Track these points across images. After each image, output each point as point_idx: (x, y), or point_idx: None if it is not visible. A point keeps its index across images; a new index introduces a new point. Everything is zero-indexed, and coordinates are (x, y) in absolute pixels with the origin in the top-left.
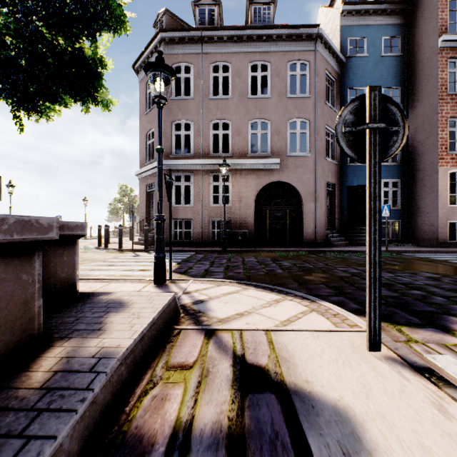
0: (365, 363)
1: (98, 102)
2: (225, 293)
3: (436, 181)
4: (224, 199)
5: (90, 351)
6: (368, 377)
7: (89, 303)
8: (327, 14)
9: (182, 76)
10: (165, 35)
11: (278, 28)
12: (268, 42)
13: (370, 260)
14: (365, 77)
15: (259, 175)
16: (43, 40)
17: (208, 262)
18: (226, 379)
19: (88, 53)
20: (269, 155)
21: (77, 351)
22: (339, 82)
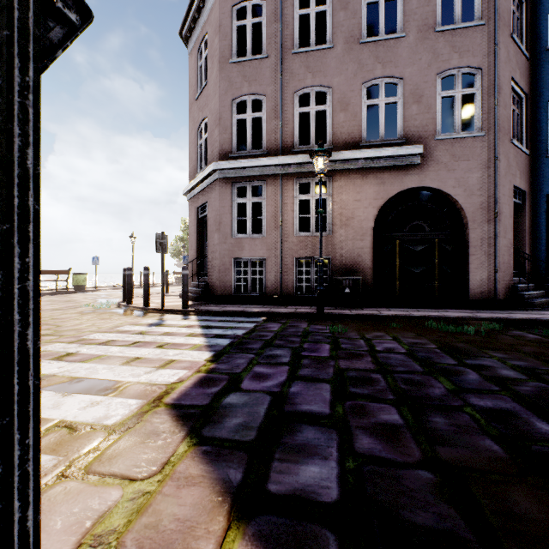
0: None
1: None
2: None
3: None
4: (320, 218)
5: None
6: None
7: None
8: None
9: (248, 23)
10: None
11: None
12: None
13: None
14: None
15: (382, 178)
16: None
17: (286, 352)
18: None
19: None
20: (401, 140)
21: None
22: (531, 5)
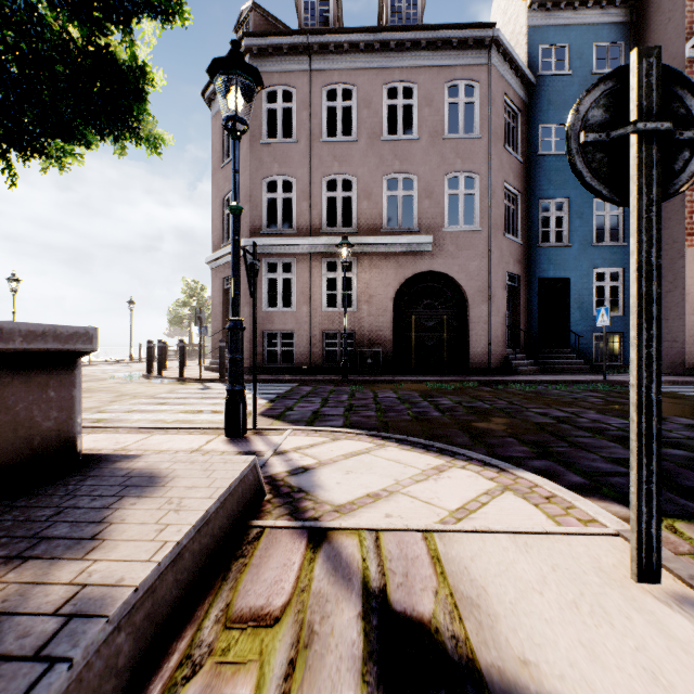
0: (638, 614)
1: (139, 139)
2: (346, 454)
3: (682, 269)
4: (345, 299)
5: (54, 597)
6: (656, 652)
7: (94, 476)
8: (506, 10)
9: (278, 107)
10: (252, 42)
11: (429, 29)
12: (413, 52)
13: (640, 399)
14: (566, 107)
15: (400, 261)
16: (42, 27)
17: (318, 399)
18: (348, 655)
19: (122, 55)
20: (416, 230)
21: (26, 596)
22: (526, 115)
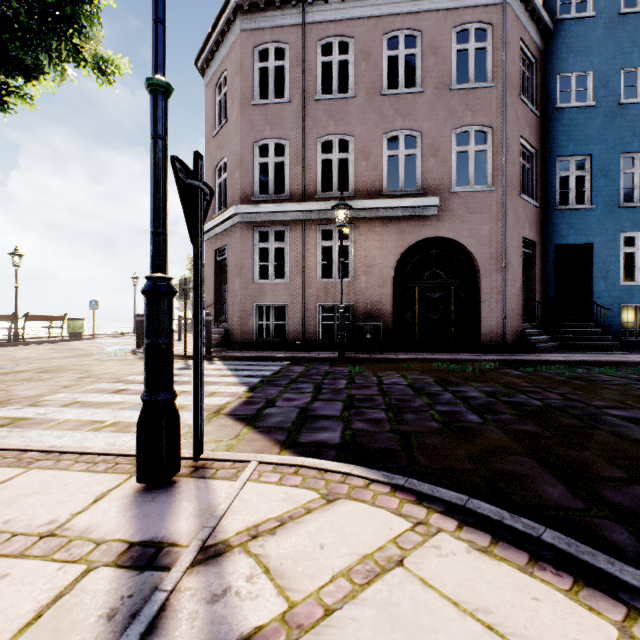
0: None
1: (83, 59)
2: (353, 570)
3: None
4: (341, 267)
5: None
6: None
7: None
8: None
9: (270, 66)
10: None
11: None
12: None
13: None
14: (589, 53)
15: (402, 227)
16: None
17: (309, 386)
18: None
19: None
20: (419, 191)
21: None
22: (541, 65)
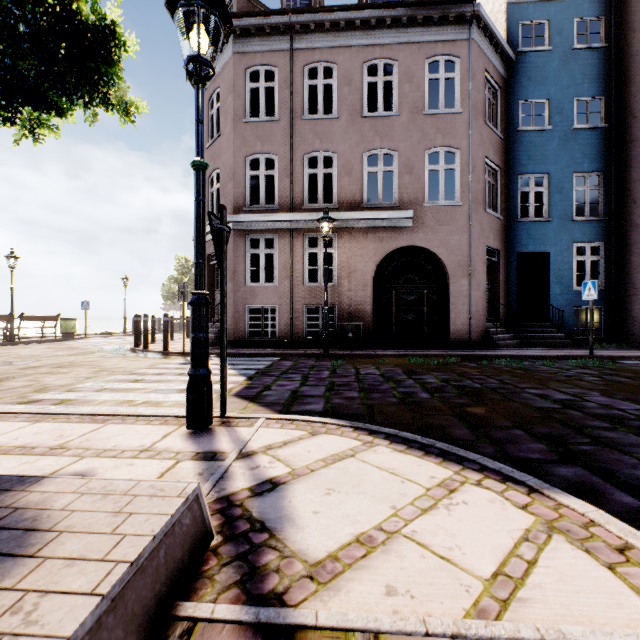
0: None
1: (111, 105)
2: (326, 459)
3: None
4: (326, 273)
5: None
6: None
7: None
8: None
9: (261, 86)
10: (235, 23)
11: (410, 5)
12: (394, 29)
13: None
14: (546, 83)
15: (380, 236)
16: None
17: (298, 376)
18: None
19: (87, 10)
20: (396, 205)
21: None
22: (505, 92)
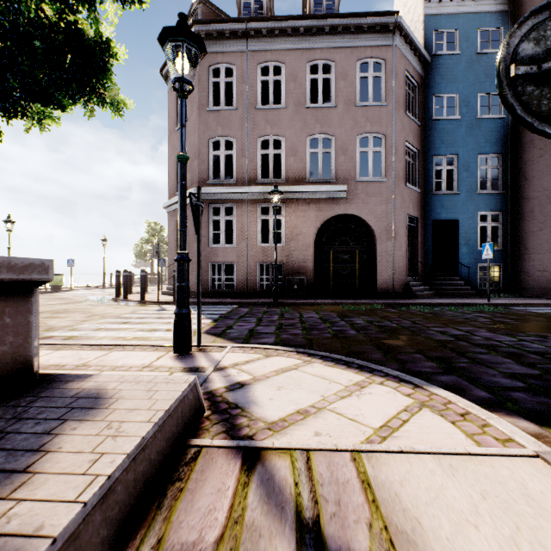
0: None
1: (105, 103)
2: (277, 370)
3: None
4: (275, 236)
5: None
6: None
7: (44, 397)
8: (406, 3)
9: (222, 81)
10: (200, 28)
11: (344, 16)
12: (331, 35)
13: None
14: (456, 80)
15: (320, 206)
16: (19, 4)
17: (254, 319)
18: None
19: (89, 31)
20: (333, 180)
21: None
22: (422, 87)
